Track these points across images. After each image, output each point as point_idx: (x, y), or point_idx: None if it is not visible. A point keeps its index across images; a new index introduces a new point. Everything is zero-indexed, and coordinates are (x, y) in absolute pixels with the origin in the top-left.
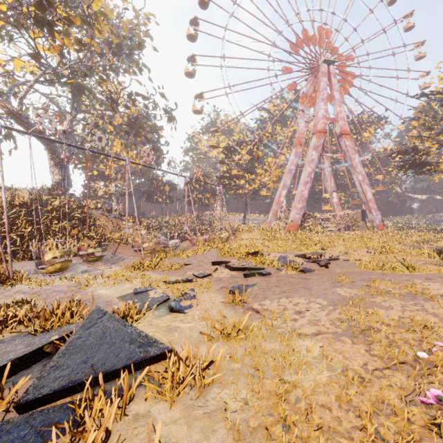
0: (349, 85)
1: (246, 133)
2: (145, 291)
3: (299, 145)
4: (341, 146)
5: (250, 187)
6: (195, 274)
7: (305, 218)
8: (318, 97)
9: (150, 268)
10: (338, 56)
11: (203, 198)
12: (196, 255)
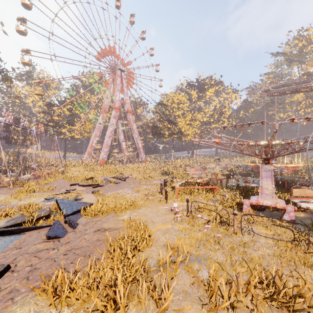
0: (131, 85)
1: (67, 96)
2: (53, 198)
3: (105, 112)
4: (127, 118)
5: (70, 134)
6: (68, 190)
7: (108, 156)
8: (116, 88)
9: (32, 192)
10: (126, 67)
11: (44, 145)
12: (51, 182)
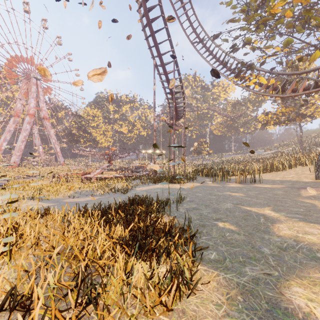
0: (49, 93)
1: None
2: None
3: (17, 116)
4: (44, 124)
5: None
6: None
7: (21, 160)
8: (30, 95)
9: None
10: None
11: None
12: None
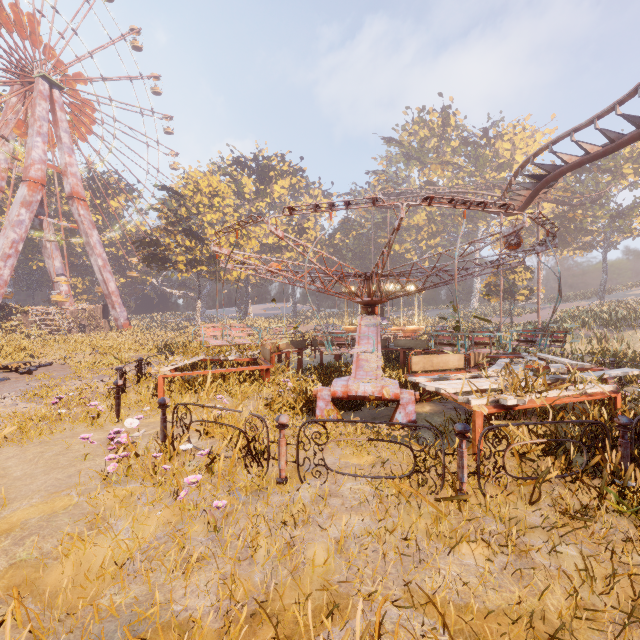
0: (87, 132)
1: None
2: None
3: None
4: (73, 213)
5: None
6: None
7: (7, 314)
8: (32, 125)
9: None
10: (70, 81)
11: None
12: None
